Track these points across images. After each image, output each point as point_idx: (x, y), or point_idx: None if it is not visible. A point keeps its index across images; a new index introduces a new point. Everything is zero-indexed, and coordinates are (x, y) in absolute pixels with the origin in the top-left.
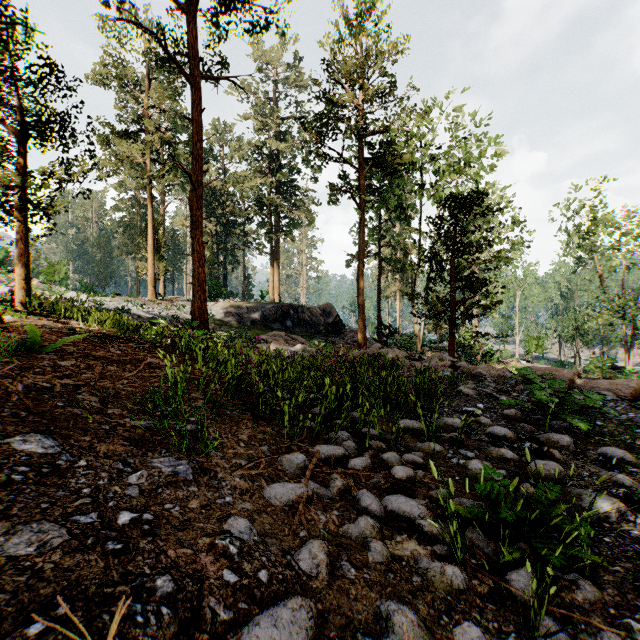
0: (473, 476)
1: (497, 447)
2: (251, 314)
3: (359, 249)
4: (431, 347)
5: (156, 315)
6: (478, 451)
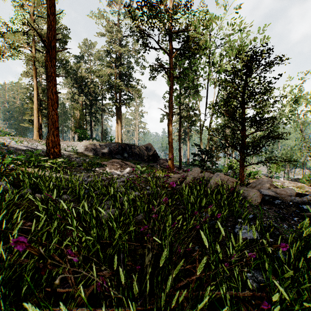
0: None
1: None
2: (102, 149)
3: (169, 106)
4: None
5: (33, 148)
6: None
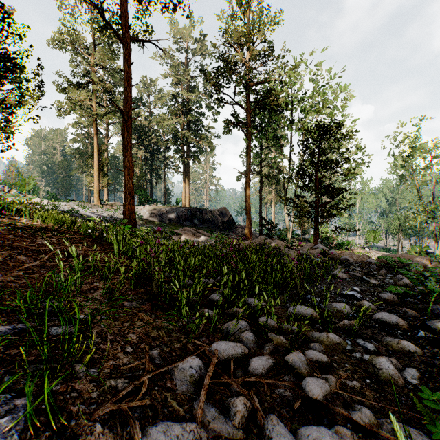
0: (385, 378)
1: (391, 336)
2: (169, 215)
3: (246, 167)
4: (297, 238)
5: (99, 215)
6: (376, 341)
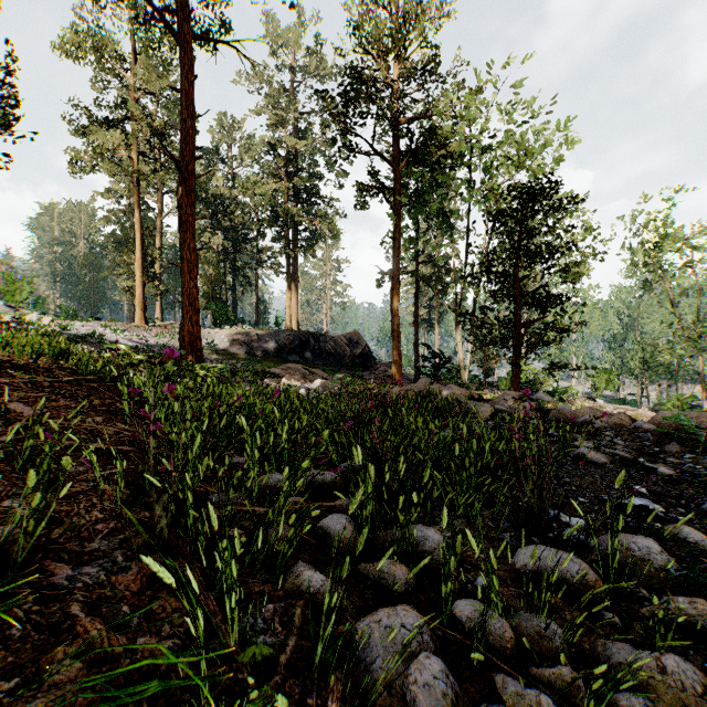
0: None
1: None
2: (262, 343)
3: (393, 263)
4: (477, 383)
5: (141, 344)
6: None
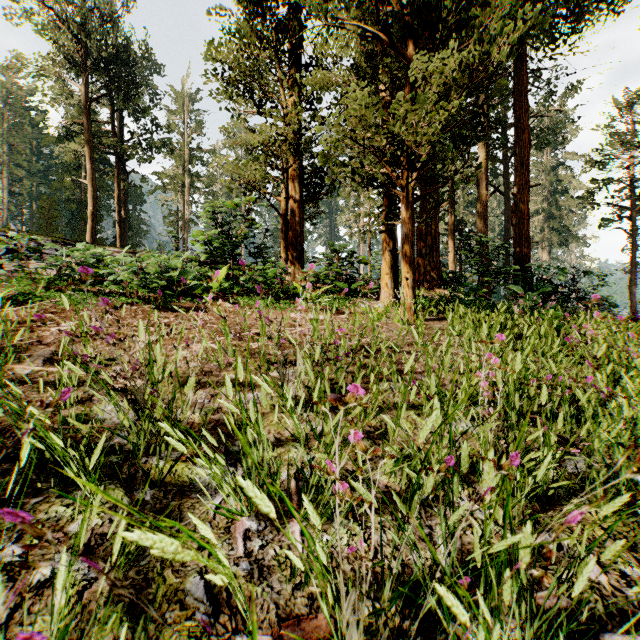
0: None
1: None
2: None
3: (630, 265)
4: None
5: None
6: None
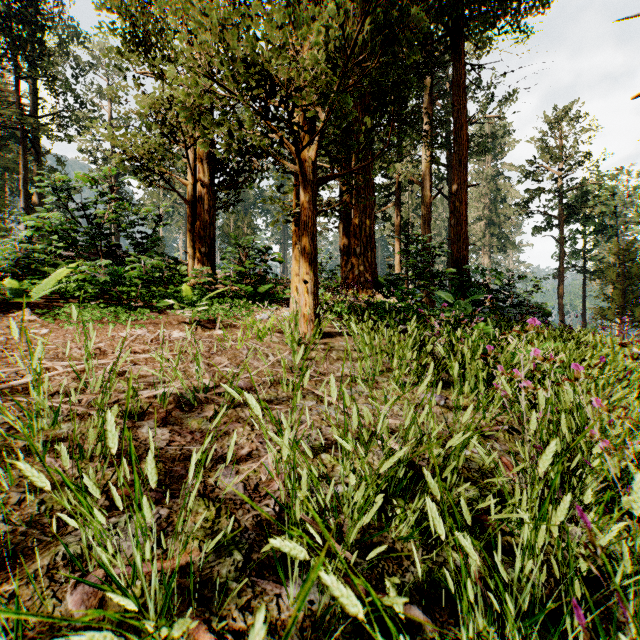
0: None
1: None
2: None
3: (559, 271)
4: None
5: None
6: None
